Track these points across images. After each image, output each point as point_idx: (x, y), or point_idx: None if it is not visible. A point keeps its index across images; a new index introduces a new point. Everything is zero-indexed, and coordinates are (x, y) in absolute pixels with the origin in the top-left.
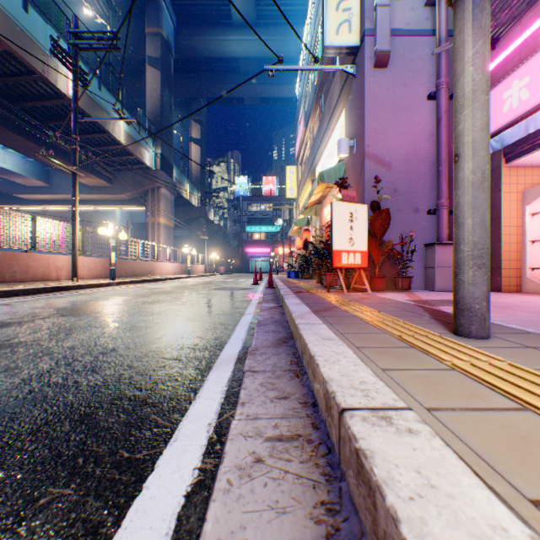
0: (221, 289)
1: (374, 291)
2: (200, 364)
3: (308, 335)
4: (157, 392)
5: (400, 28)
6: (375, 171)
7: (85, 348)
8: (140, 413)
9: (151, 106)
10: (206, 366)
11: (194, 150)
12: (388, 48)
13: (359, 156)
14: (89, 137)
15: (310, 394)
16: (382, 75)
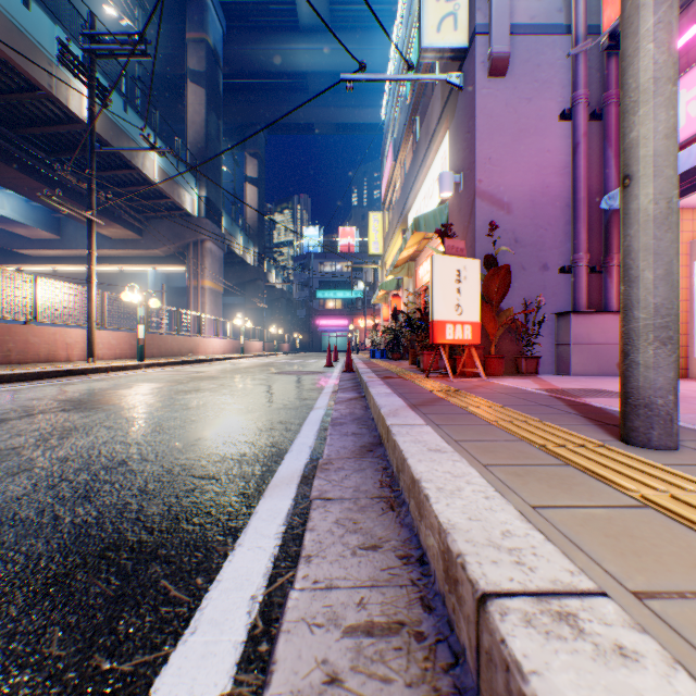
0: (283, 374)
1: (488, 376)
2: (246, 487)
3: (406, 444)
4: (176, 536)
5: (523, 23)
6: (489, 215)
7: (82, 461)
8: (143, 577)
9: (193, 135)
10: (255, 490)
11: (249, 193)
12: (507, 49)
13: (467, 195)
14: (112, 174)
15: (413, 541)
16: (499, 86)
